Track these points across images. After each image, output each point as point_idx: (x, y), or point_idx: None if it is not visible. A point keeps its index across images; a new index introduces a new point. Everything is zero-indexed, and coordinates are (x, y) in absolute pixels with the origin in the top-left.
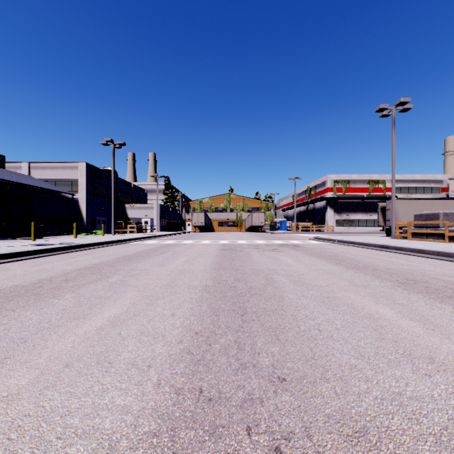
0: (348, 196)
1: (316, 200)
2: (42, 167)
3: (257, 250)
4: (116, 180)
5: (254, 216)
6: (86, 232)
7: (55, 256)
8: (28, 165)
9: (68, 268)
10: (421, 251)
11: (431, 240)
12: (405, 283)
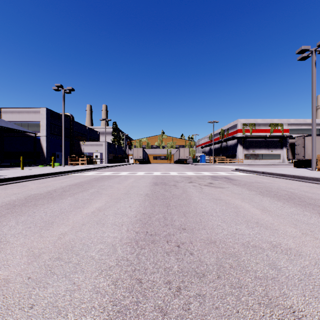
0: (254, 136)
1: (229, 139)
2: (11, 111)
3: (193, 185)
4: (73, 123)
5: (181, 151)
6: (45, 164)
7: None
8: None
9: None
10: None
11: None
12: None
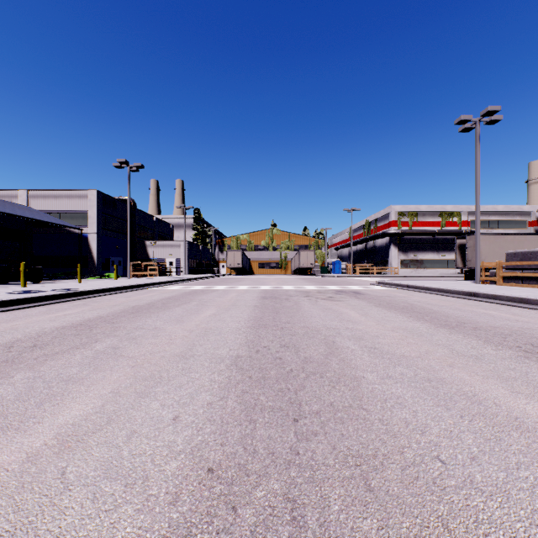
0: (416, 232)
1: (377, 236)
2: (44, 195)
3: (308, 299)
4: (135, 212)
5: (302, 256)
6: (96, 275)
7: (42, 307)
8: (26, 193)
9: (48, 326)
10: (526, 301)
11: (529, 286)
12: (533, 352)
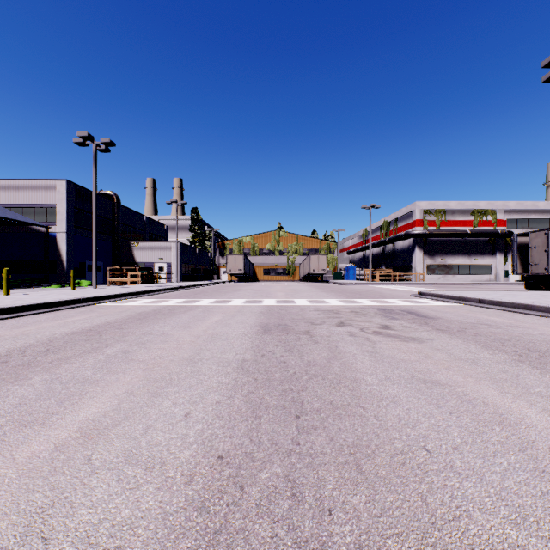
0: (445, 232)
1: (399, 238)
2: (3, 186)
3: (350, 334)
4: (118, 209)
5: (312, 260)
6: (65, 282)
7: None
8: None
9: None
10: None
11: None
12: None
